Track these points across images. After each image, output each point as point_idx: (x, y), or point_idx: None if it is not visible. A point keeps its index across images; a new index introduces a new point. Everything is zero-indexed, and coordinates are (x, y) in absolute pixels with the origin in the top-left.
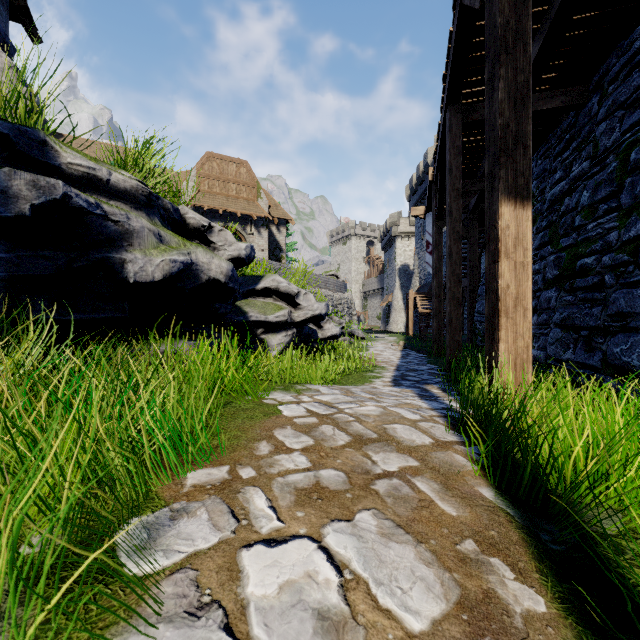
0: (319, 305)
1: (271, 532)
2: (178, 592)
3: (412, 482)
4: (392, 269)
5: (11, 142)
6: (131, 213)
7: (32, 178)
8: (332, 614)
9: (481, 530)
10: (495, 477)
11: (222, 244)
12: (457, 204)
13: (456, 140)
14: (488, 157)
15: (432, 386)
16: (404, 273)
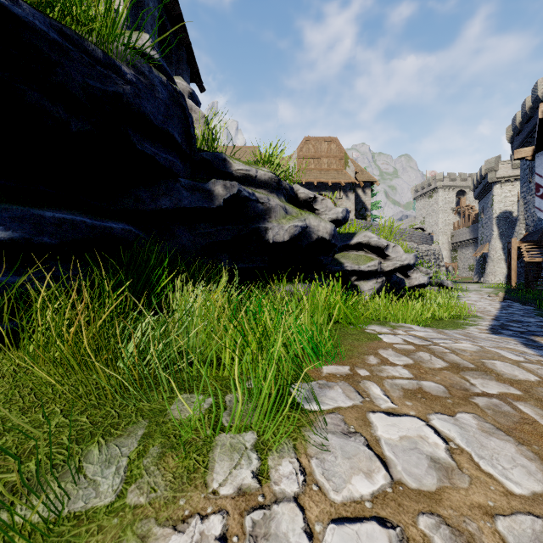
0: (407, 256)
1: (388, 408)
2: (334, 422)
3: (513, 404)
4: (488, 218)
5: (211, 163)
6: (270, 196)
7: (224, 183)
8: (441, 462)
9: None
10: None
11: (324, 210)
12: None
13: None
14: None
15: (542, 338)
16: (504, 221)
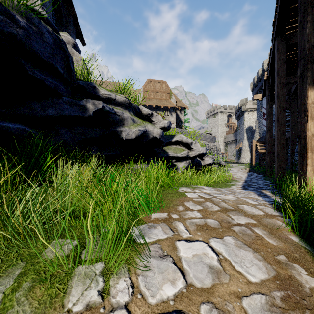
0: (202, 148)
1: (187, 237)
2: (155, 250)
3: (252, 229)
4: (242, 129)
5: (85, 88)
6: (123, 111)
7: (93, 101)
8: (215, 268)
9: (289, 252)
10: (300, 233)
11: (157, 121)
12: (282, 91)
13: (281, 56)
14: (300, 65)
15: (266, 191)
16: (249, 131)
